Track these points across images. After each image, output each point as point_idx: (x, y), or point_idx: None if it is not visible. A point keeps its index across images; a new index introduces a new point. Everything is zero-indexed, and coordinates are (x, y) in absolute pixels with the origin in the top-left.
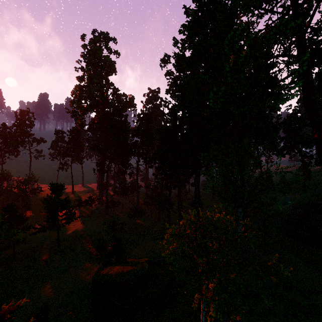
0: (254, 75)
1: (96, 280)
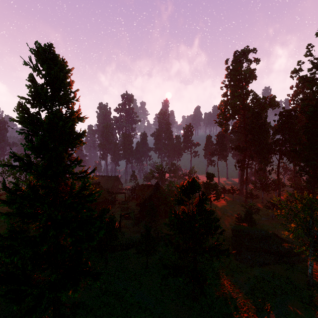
0: None
1: (234, 229)
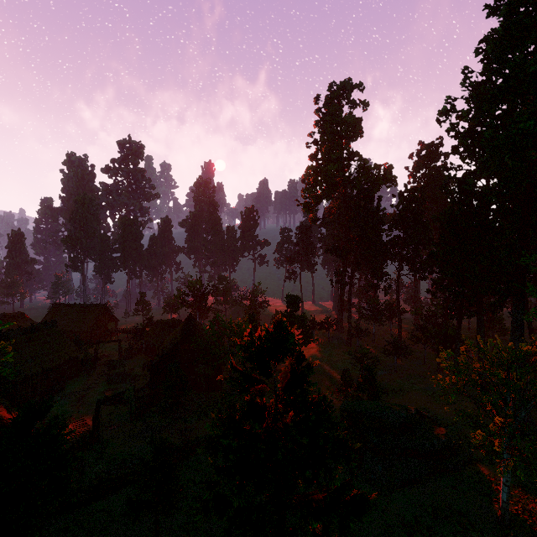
0: None
1: (346, 409)
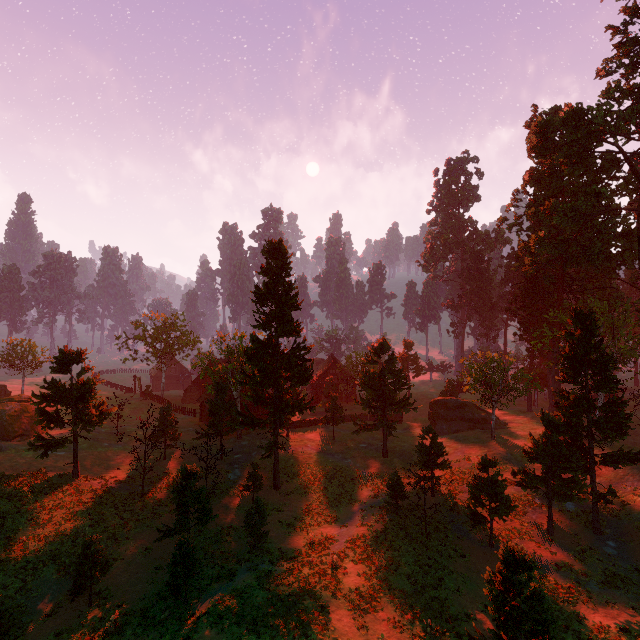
0: (572, 237)
1: (431, 401)
